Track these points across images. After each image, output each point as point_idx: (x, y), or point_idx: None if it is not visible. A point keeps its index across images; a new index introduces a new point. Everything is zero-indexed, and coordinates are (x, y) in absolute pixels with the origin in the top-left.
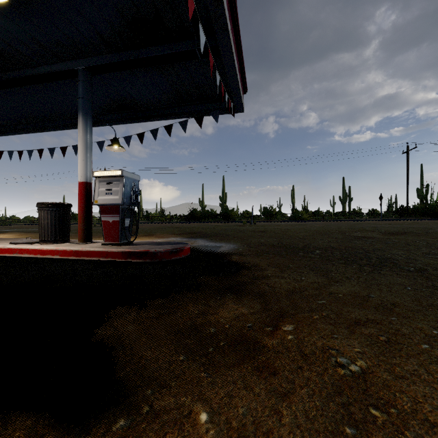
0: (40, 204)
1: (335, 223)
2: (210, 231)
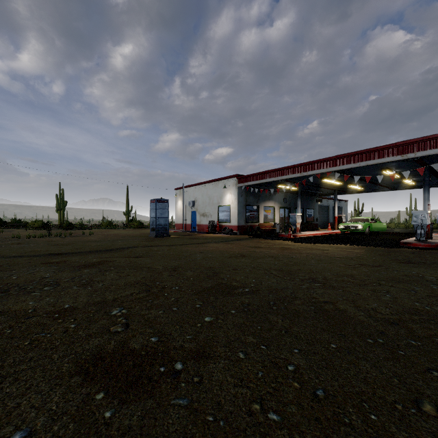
0: None
1: None
2: None
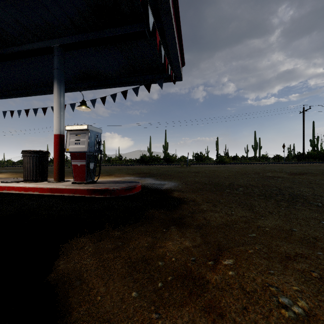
0: (24, 151)
1: (250, 165)
2: (156, 172)
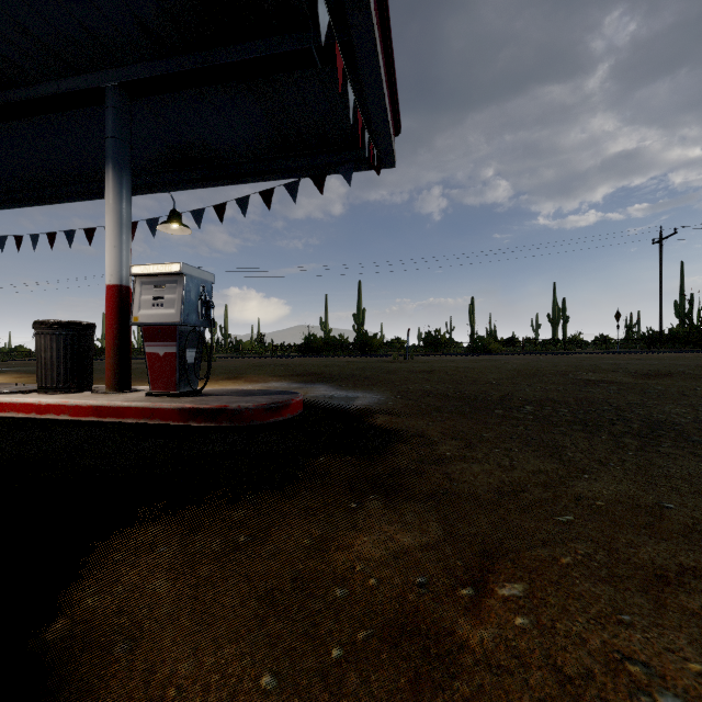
0: (39, 323)
1: (546, 357)
2: (338, 371)
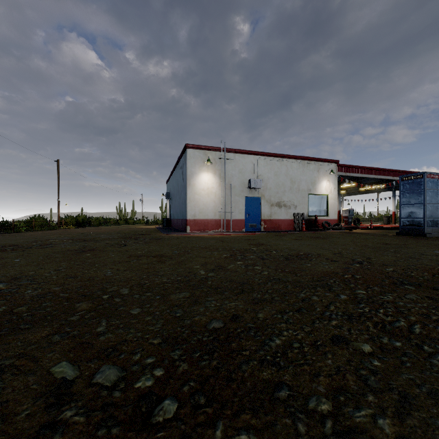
0: (384, 216)
1: None
2: None
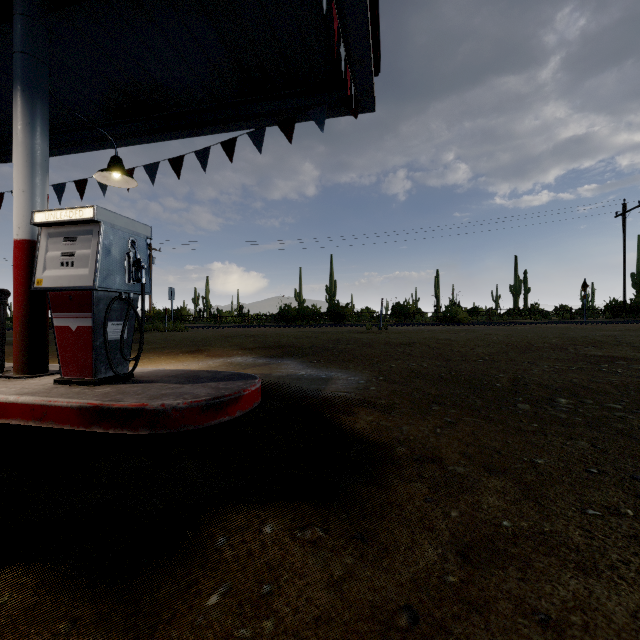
0: None
1: (524, 328)
2: (309, 343)
